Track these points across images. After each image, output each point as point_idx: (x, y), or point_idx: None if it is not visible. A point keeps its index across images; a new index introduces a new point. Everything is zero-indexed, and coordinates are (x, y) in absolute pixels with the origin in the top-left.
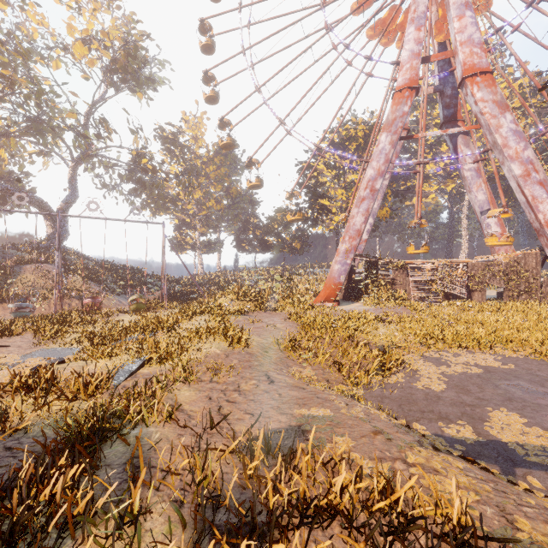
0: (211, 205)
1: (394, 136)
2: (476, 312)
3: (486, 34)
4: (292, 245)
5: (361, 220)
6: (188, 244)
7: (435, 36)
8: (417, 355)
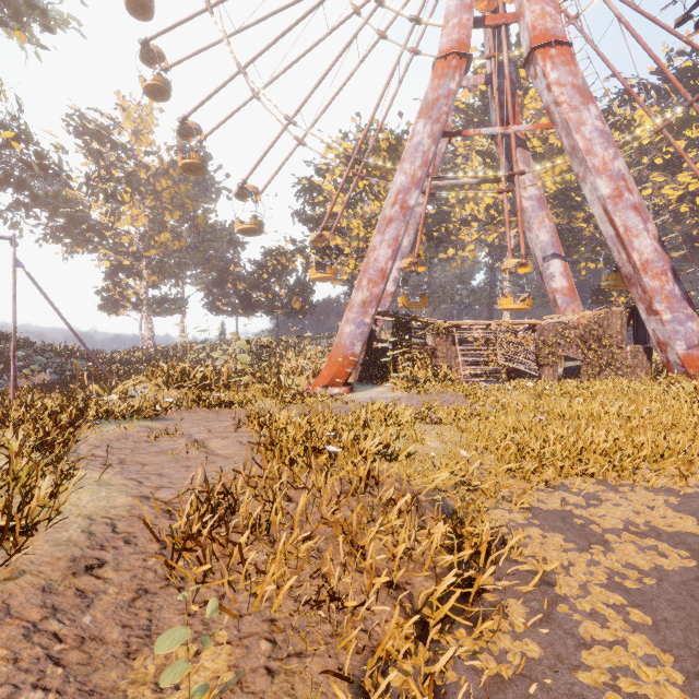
0: (165, 241)
1: (436, 126)
2: (558, 397)
3: None
4: (289, 304)
5: (387, 254)
6: (128, 300)
7: None
8: (517, 508)
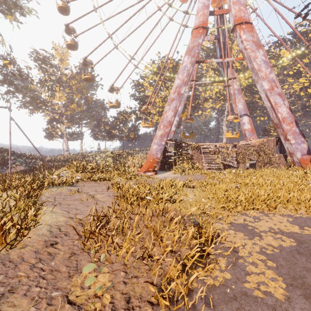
0: (74, 108)
1: (193, 58)
2: (245, 176)
3: (246, 2)
4: (129, 135)
5: (172, 114)
6: (57, 133)
7: (216, 3)
8: (225, 222)
